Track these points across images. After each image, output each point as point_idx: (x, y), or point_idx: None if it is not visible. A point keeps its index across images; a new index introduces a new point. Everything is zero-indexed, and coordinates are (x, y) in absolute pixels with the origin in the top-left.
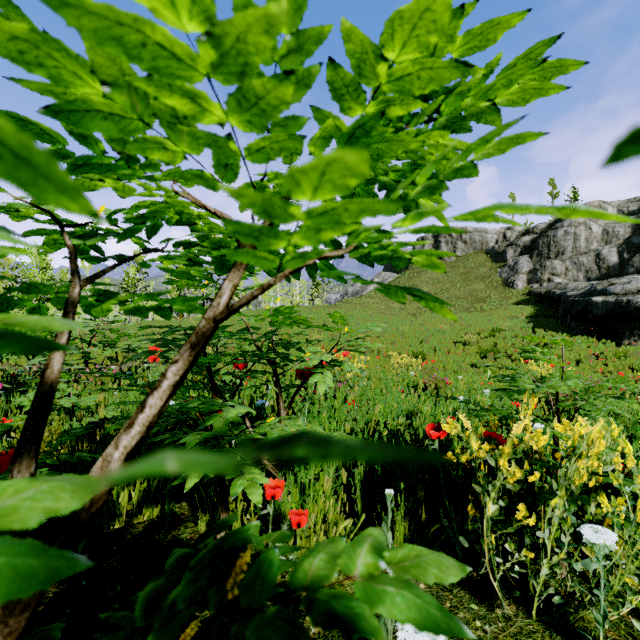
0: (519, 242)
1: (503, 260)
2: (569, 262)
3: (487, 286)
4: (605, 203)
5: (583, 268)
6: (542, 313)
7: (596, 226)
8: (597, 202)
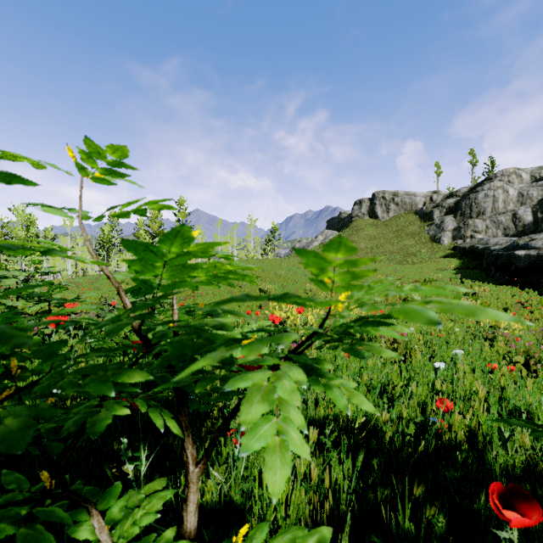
0: (444, 204)
1: (430, 219)
2: (489, 221)
3: (417, 242)
4: (519, 170)
5: (501, 226)
6: (467, 265)
7: (512, 189)
8: (512, 169)
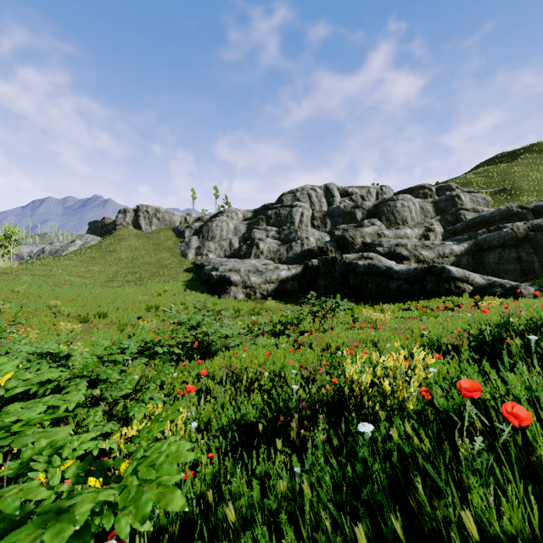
0: (193, 226)
1: (183, 237)
2: (217, 244)
3: (171, 255)
4: (238, 210)
5: (223, 249)
6: (198, 277)
7: (232, 224)
8: (234, 209)
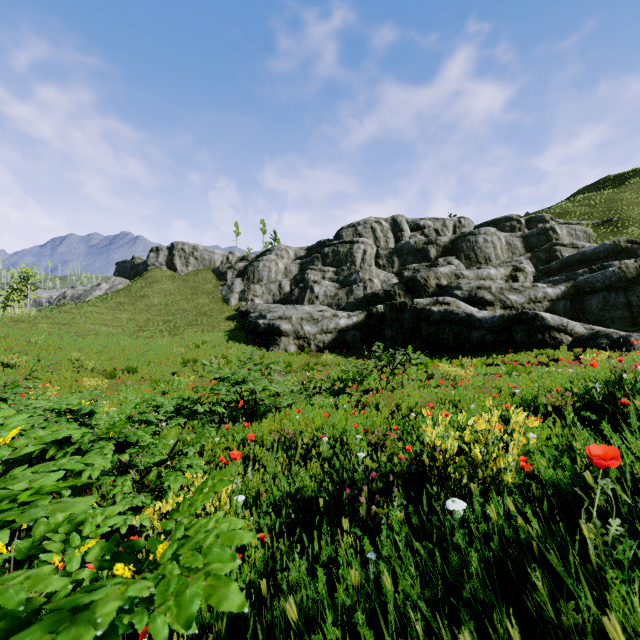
0: (236, 267)
1: (225, 279)
2: (265, 287)
3: (211, 301)
4: (289, 247)
5: (272, 293)
6: (242, 326)
7: (281, 264)
8: (284, 246)
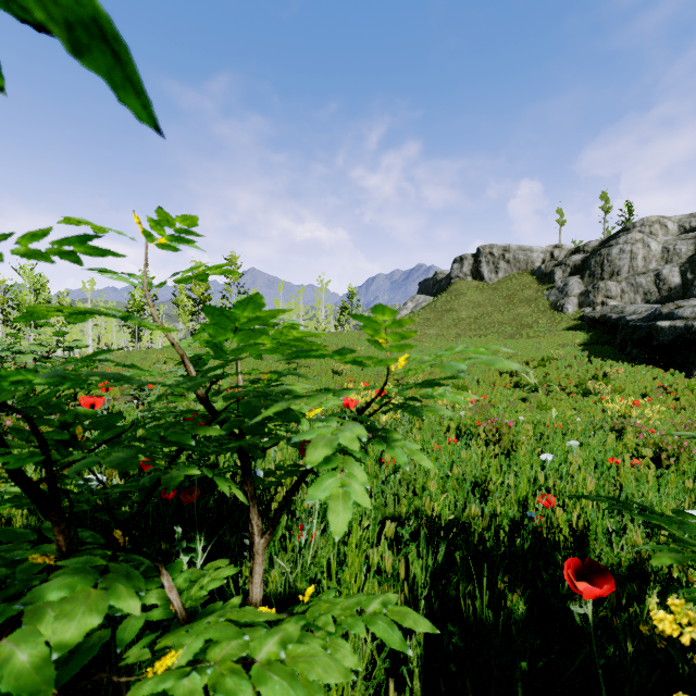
0: (569, 261)
1: (551, 281)
2: (625, 283)
3: (533, 310)
4: (664, 218)
5: (641, 290)
6: (597, 340)
7: (655, 243)
8: (655, 217)
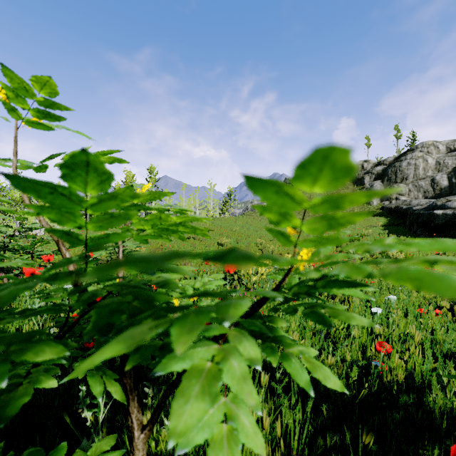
0: (373, 171)
1: (362, 184)
2: (411, 185)
3: None
4: (437, 142)
5: (422, 189)
6: (393, 223)
7: (431, 159)
8: (431, 141)
